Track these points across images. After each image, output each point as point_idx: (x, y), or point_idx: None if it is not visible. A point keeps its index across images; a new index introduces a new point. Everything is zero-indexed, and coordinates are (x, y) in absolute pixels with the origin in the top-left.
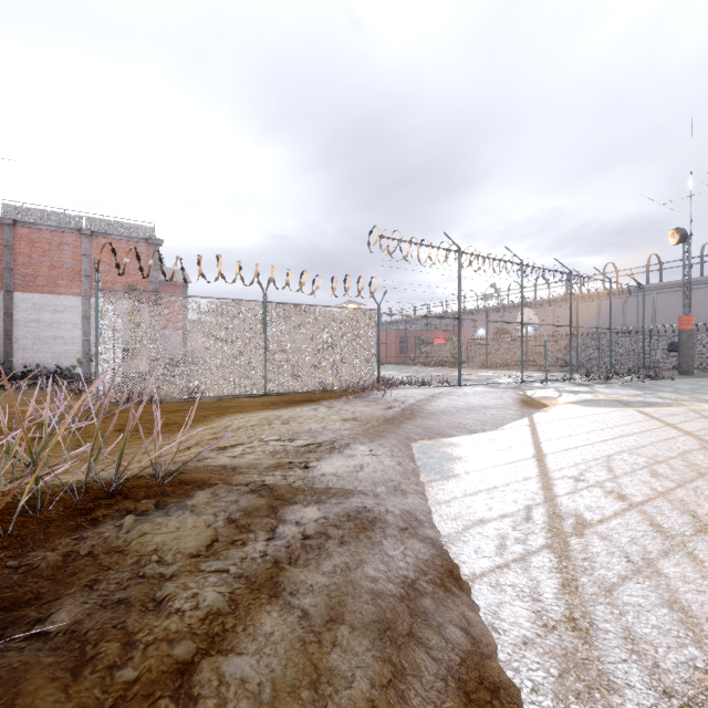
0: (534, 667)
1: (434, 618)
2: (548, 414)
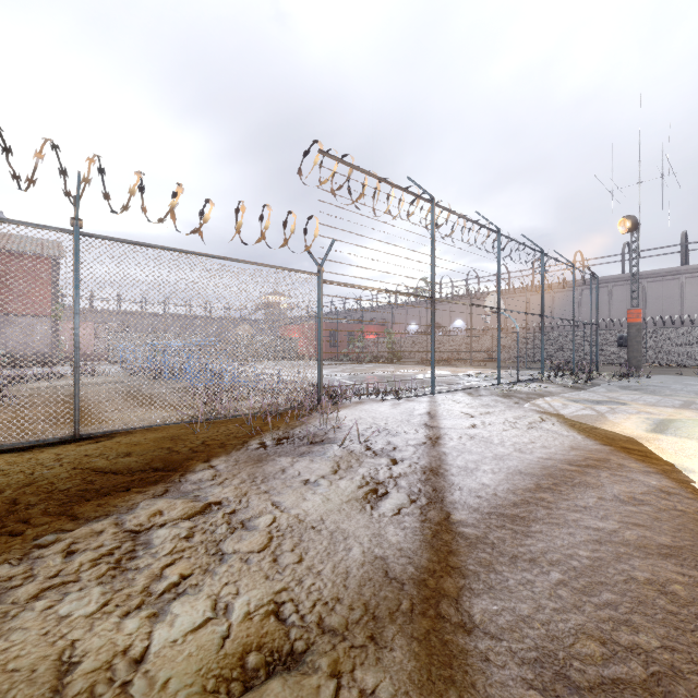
0: None
1: None
2: None
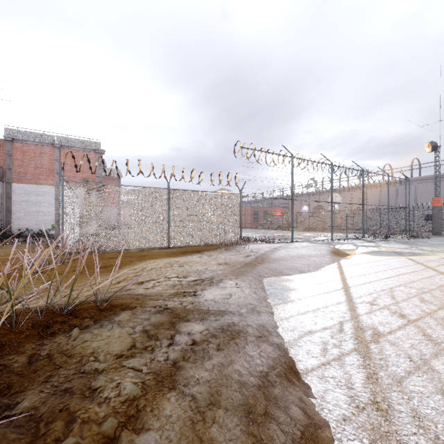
0: (352, 438)
1: (281, 402)
2: (349, 260)
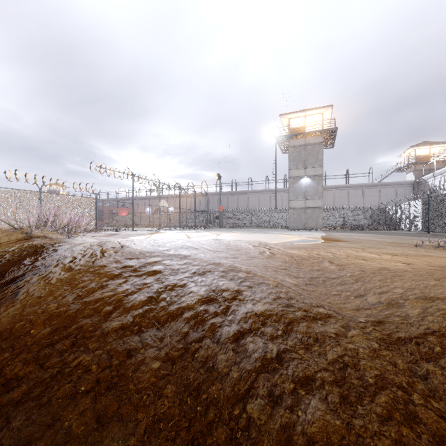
0: None
1: None
2: (158, 234)
